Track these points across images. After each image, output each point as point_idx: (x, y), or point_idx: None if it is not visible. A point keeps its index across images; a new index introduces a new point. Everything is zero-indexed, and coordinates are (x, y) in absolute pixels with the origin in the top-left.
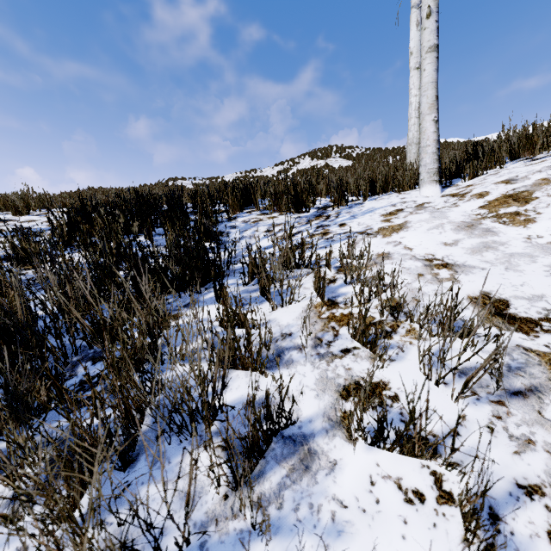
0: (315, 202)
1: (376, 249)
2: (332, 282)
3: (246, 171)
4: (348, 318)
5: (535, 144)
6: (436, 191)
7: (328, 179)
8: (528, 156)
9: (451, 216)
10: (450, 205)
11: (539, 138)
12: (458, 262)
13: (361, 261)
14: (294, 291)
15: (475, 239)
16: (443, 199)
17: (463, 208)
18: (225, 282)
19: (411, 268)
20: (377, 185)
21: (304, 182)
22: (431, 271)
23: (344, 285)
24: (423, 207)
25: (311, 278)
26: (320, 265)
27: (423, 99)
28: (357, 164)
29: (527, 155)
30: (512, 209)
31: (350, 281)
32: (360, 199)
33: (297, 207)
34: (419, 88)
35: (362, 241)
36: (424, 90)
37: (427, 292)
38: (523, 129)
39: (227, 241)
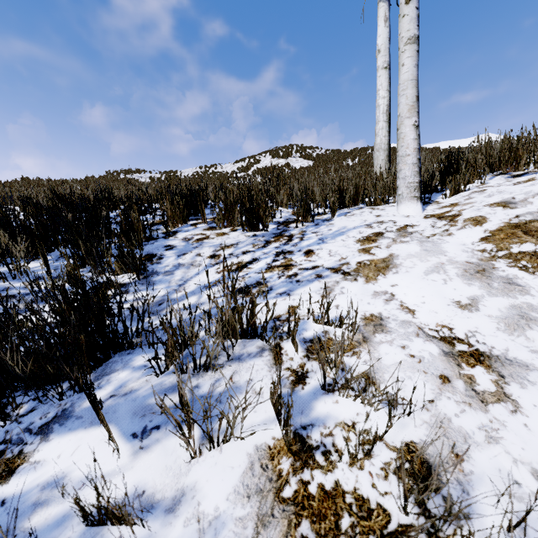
0: (275, 215)
1: (361, 305)
2: (300, 382)
3: (206, 166)
4: (335, 510)
5: (520, 159)
6: (418, 210)
7: (290, 186)
8: (510, 171)
9: (449, 251)
10: (441, 232)
11: (525, 152)
12: (495, 349)
13: (341, 331)
14: (234, 420)
15: (501, 299)
16: (429, 221)
17: (460, 239)
18: (130, 362)
19: (425, 358)
20: (346, 196)
21: (261, 191)
22: (460, 370)
23: (321, 392)
24: (407, 233)
25: (265, 365)
26: (281, 334)
27: (401, 99)
28: (318, 164)
29: (510, 170)
30: (529, 247)
31: (331, 388)
32: (327, 213)
33: (252, 223)
34: (387, 89)
35: (337, 286)
36: (403, 89)
37: (471, 433)
38: (506, 141)
39: (156, 271)
